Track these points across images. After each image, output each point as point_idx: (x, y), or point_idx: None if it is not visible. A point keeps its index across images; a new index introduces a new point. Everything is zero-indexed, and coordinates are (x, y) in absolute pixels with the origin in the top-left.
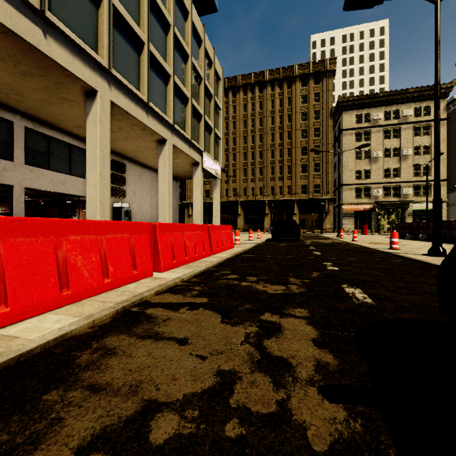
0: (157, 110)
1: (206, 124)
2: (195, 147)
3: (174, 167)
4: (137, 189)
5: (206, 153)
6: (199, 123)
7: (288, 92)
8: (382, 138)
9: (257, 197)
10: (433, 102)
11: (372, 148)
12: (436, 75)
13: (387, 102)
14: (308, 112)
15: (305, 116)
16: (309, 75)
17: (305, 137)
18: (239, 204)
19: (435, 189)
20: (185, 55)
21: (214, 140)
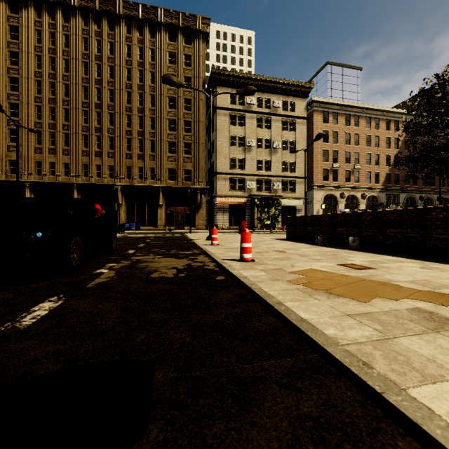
0: None
1: None
2: None
3: None
4: None
5: None
6: None
7: (152, 42)
8: (255, 126)
9: (105, 179)
10: (297, 99)
11: (247, 135)
12: None
13: (260, 88)
14: (177, 75)
15: None
16: (178, 29)
17: (173, 107)
18: (74, 188)
19: None
20: None
21: None
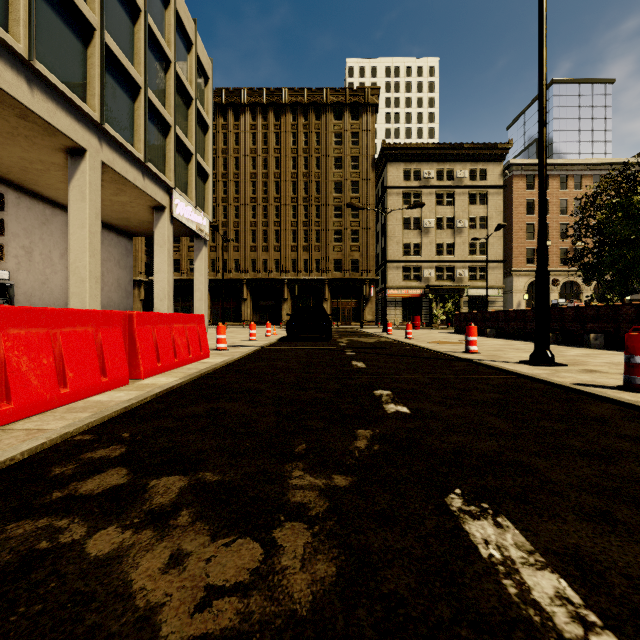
0: (58, 84)
1: (181, 143)
2: (156, 177)
3: (119, 212)
4: (37, 245)
5: (180, 192)
6: (164, 138)
7: (317, 125)
8: (434, 203)
9: (272, 273)
10: (490, 164)
11: (423, 215)
12: (541, 70)
13: (441, 158)
14: (343, 157)
15: (339, 162)
16: (345, 106)
17: (339, 192)
18: (244, 284)
19: (540, 255)
20: (133, 6)
21: (196, 173)
